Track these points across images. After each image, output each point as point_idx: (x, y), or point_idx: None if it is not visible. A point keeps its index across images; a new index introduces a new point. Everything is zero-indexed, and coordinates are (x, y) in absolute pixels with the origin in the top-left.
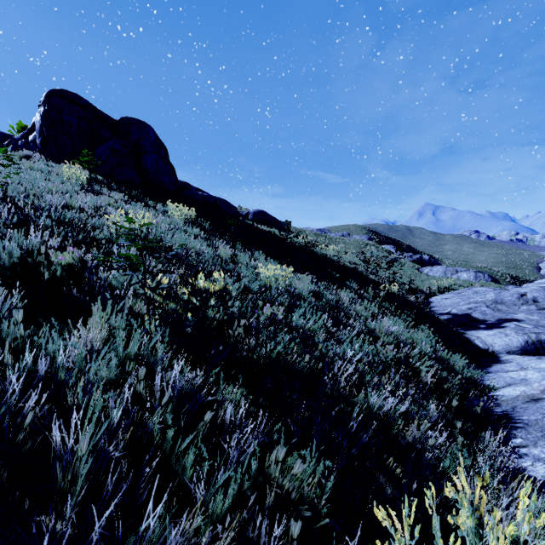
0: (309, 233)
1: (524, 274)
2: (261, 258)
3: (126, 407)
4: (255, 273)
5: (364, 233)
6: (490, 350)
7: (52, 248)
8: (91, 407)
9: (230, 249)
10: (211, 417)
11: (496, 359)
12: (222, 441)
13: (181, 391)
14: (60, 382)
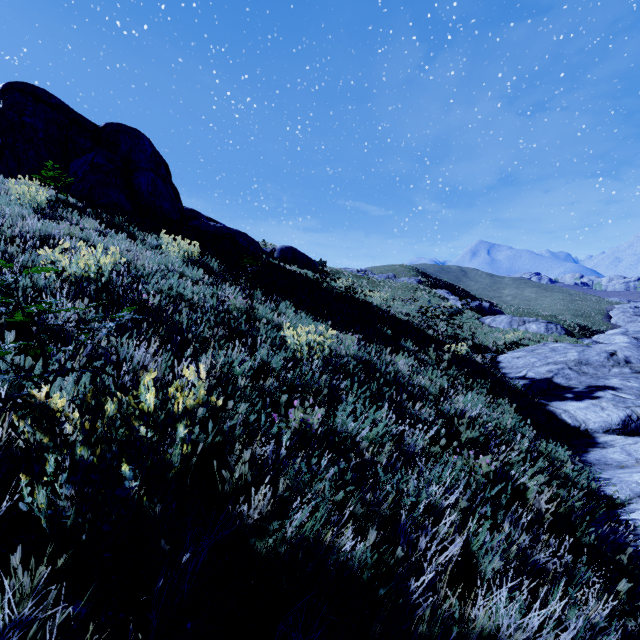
0: (348, 275)
1: (594, 323)
2: (289, 311)
3: None
4: (280, 335)
5: (413, 275)
6: (582, 428)
7: None
8: None
9: (244, 301)
10: None
11: (591, 441)
12: None
13: None
14: None
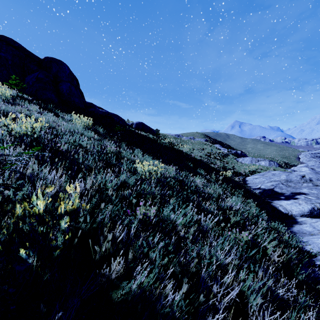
0: (170, 137)
1: (291, 161)
2: (139, 154)
3: None
4: (134, 167)
5: (203, 137)
6: (289, 214)
7: None
8: None
9: (115, 148)
10: None
11: (294, 221)
12: None
13: None
14: None
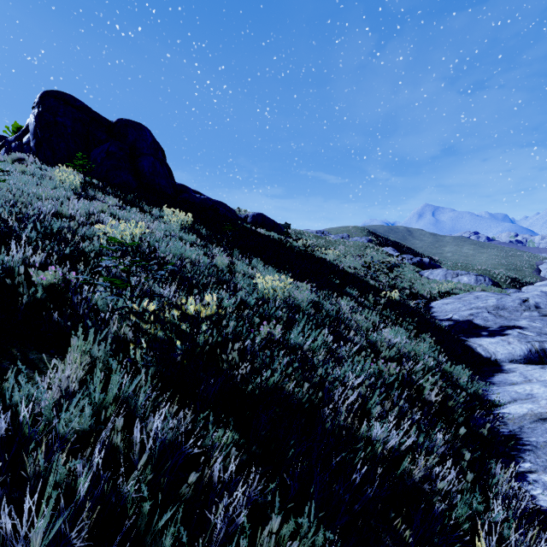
0: (309, 235)
1: (524, 276)
2: (259, 265)
3: (97, 472)
4: (253, 283)
5: (364, 235)
6: (492, 358)
7: (35, 264)
8: (51, 483)
9: (227, 258)
10: (197, 472)
11: (498, 368)
12: (209, 503)
13: (164, 443)
14: (25, 438)
